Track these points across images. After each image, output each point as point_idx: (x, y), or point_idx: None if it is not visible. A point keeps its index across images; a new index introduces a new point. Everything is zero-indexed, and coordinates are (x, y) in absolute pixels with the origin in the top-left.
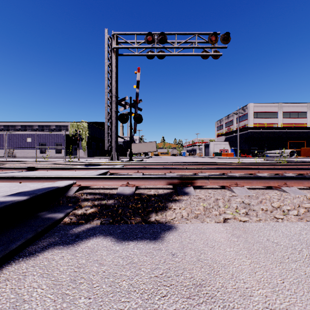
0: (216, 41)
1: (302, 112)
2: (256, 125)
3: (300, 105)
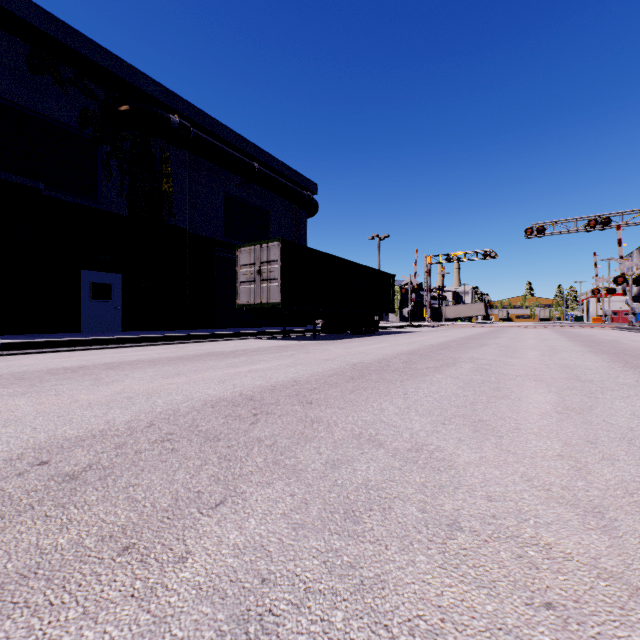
0: (487, 256)
1: None
2: None
3: None
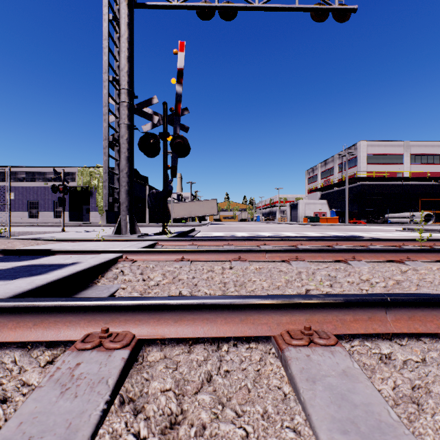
0: None
1: (439, 154)
2: (371, 175)
3: (436, 145)
